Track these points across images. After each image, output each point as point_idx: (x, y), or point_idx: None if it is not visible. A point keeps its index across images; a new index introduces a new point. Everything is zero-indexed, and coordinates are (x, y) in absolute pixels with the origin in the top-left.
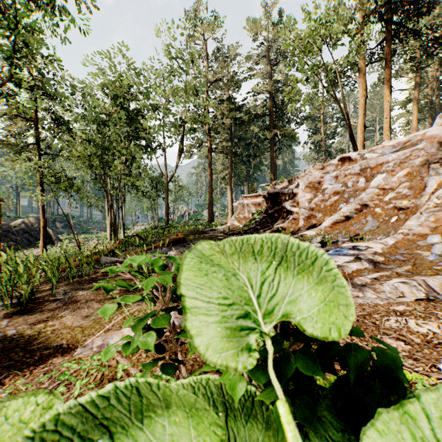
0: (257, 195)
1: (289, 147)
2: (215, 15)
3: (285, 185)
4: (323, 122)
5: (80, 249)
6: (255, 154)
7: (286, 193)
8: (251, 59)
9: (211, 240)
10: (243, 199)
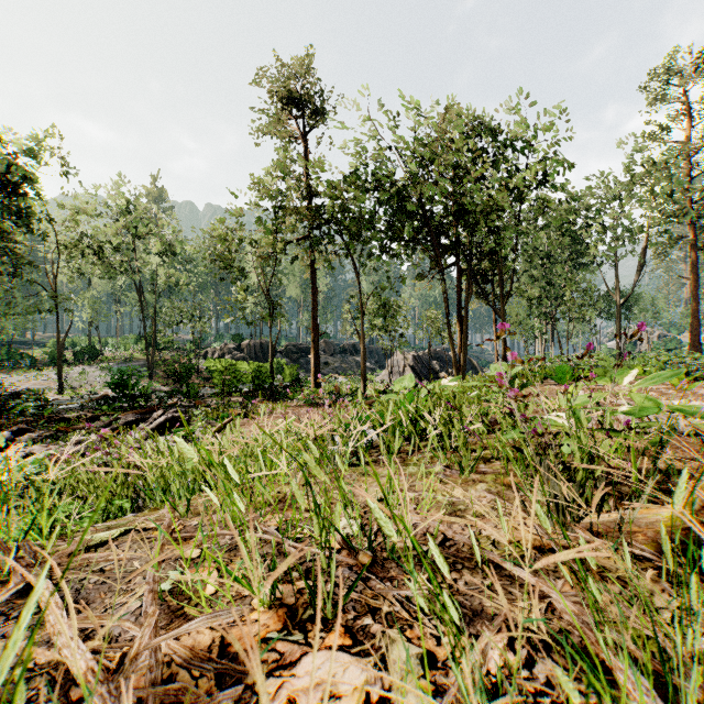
0: None
1: None
2: (701, 54)
3: None
4: None
5: None
6: None
7: None
8: None
9: None
10: None
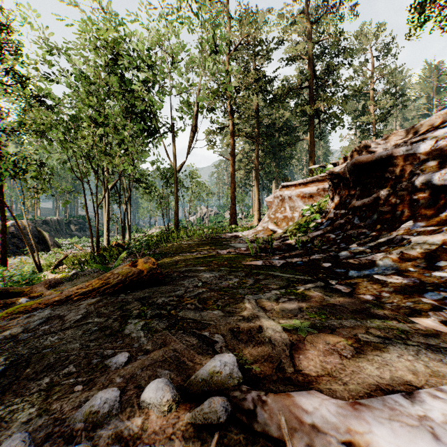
0: (307, 182)
1: (334, 128)
2: None
3: (402, 140)
4: (373, 100)
5: (38, 265)
6: (287, 142)
7: (425, 152)
8: (284, 18)
9: (232, 277)
10: (282, 189)
